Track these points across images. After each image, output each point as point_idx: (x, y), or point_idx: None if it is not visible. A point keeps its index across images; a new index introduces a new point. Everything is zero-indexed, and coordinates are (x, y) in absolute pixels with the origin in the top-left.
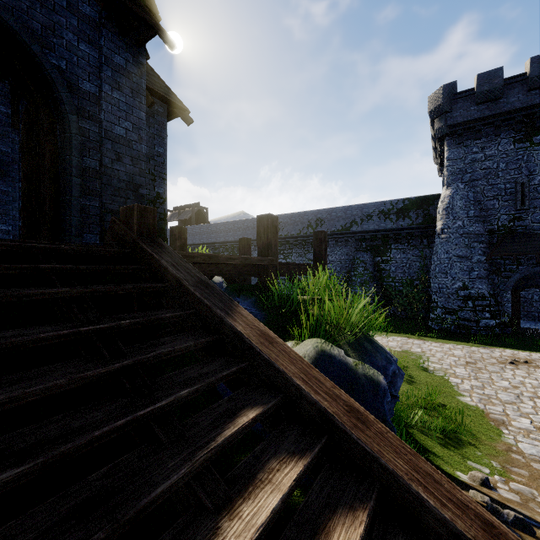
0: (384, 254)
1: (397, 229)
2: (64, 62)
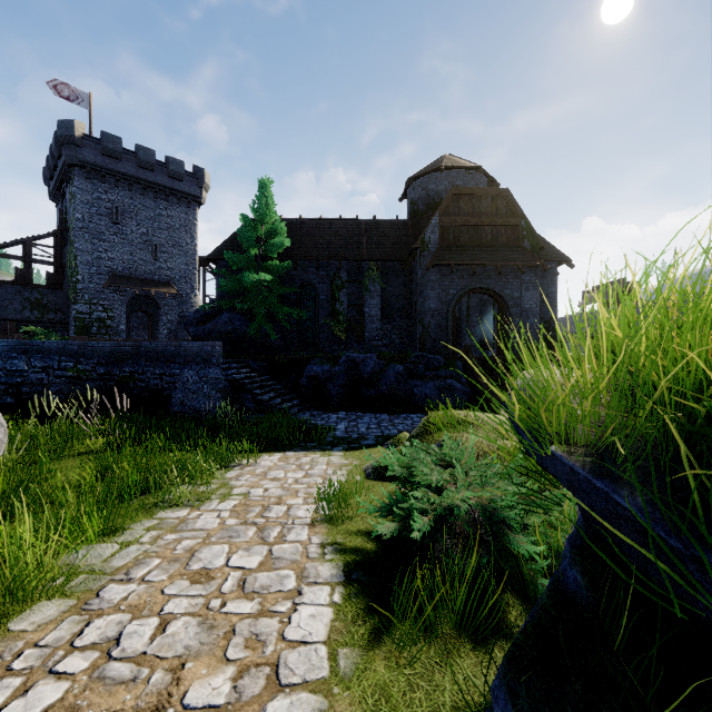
0: None
1: None
2: (509, 290)
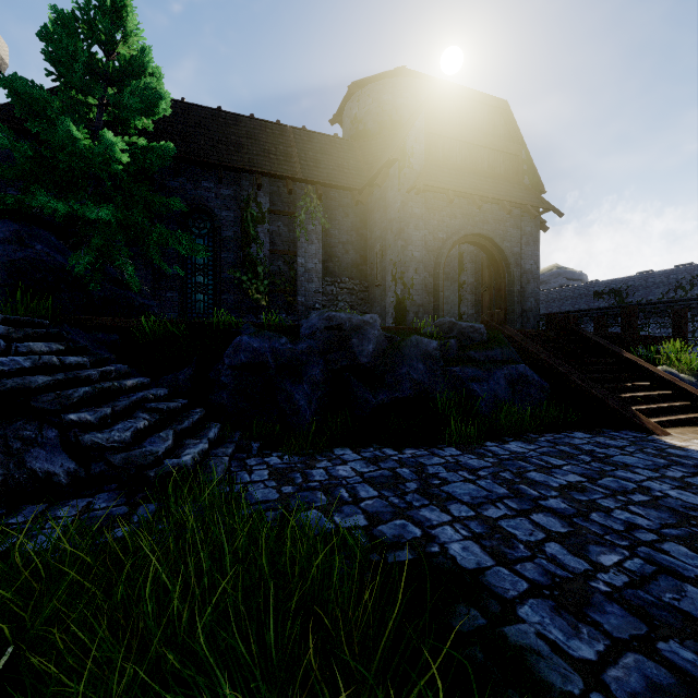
0: None
1: None
2: (508, 243)
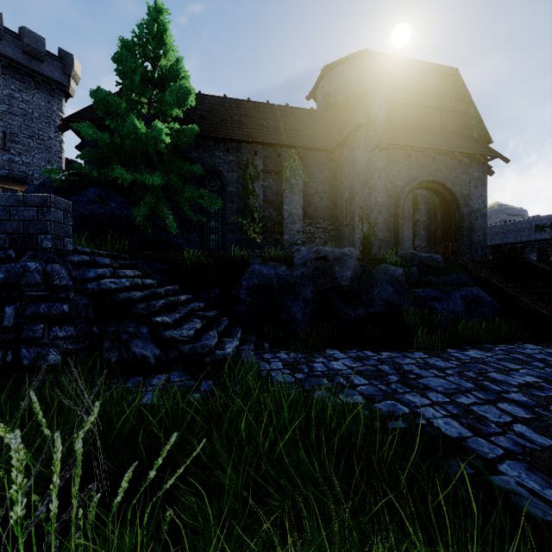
0: None
1: None
2: (458, 187)
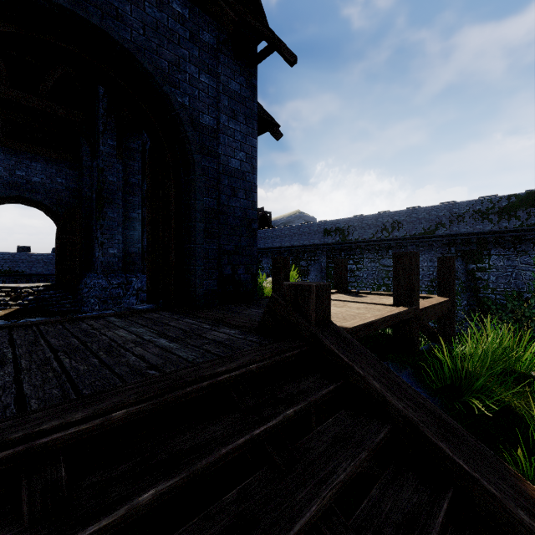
0: (480, 261)
1: (500, 231)
2: (187, 97)
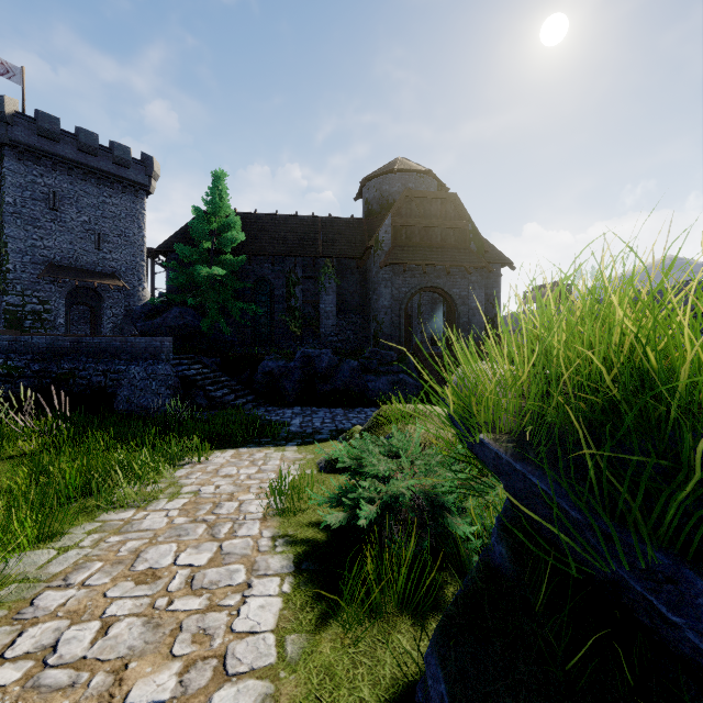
0: None
1: None
2: (457, 290)
